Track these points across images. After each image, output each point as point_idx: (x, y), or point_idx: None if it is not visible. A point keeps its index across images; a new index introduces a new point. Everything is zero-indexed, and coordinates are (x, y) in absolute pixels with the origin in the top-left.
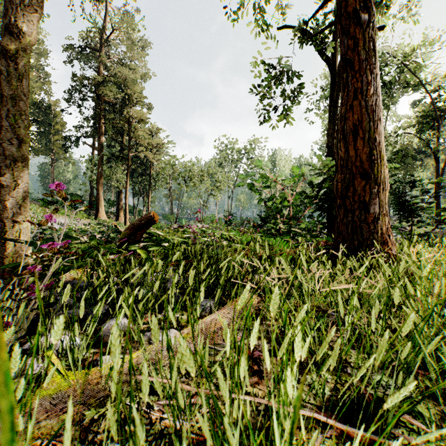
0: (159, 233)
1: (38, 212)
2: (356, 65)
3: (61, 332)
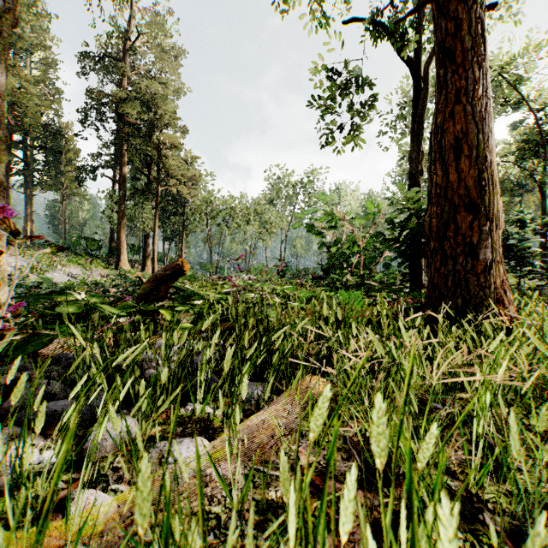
0: (190, 288)
1: (44, 260)
2: (458, 56)
3: None
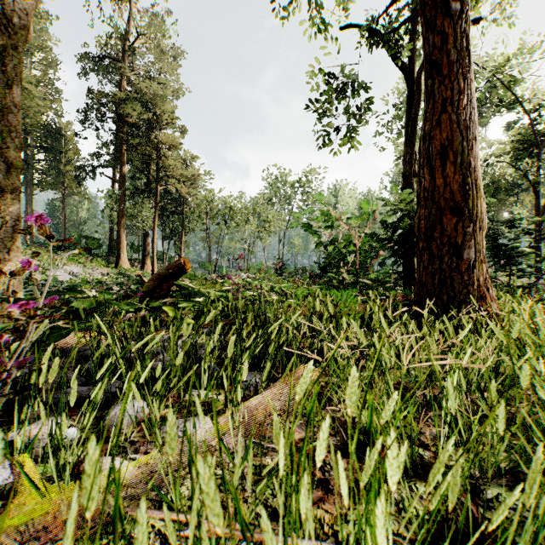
0: (192, 285)
1: (45, 259)
2: (445, 68)
3: (1, 453)
